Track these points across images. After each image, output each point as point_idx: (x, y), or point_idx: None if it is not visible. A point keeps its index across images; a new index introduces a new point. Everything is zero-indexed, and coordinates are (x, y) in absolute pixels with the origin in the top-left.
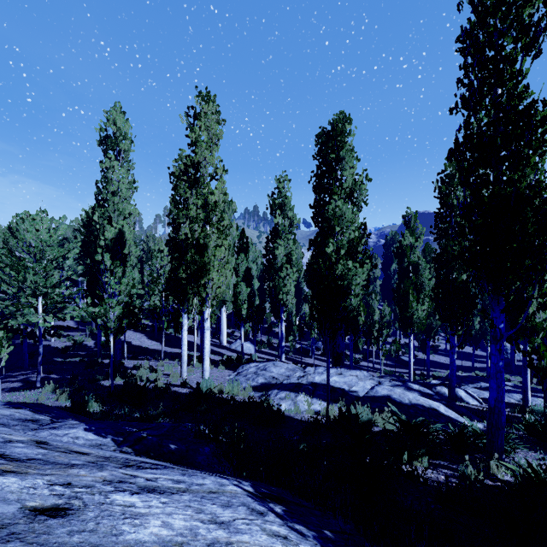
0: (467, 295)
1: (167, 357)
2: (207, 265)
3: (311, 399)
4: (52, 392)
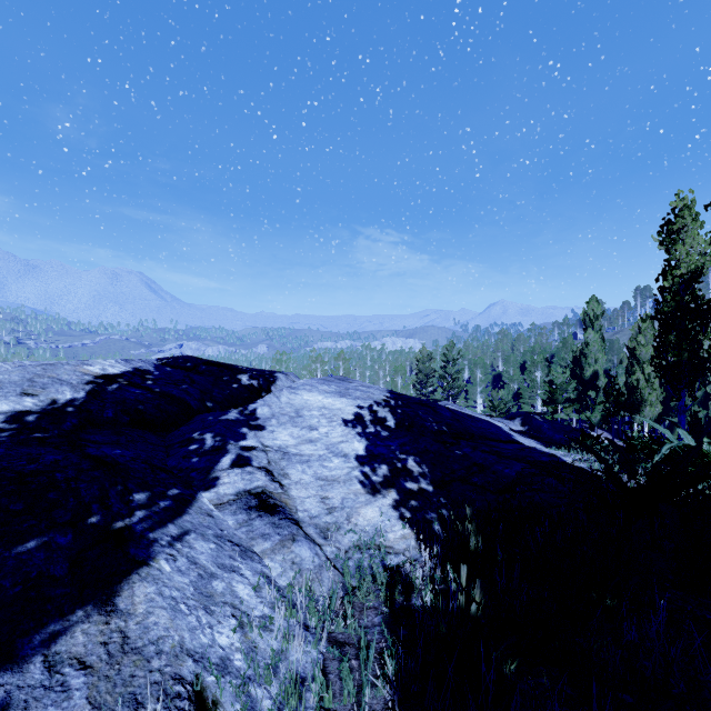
0: None
1: None
2: (643, 402)
3: None
4: None
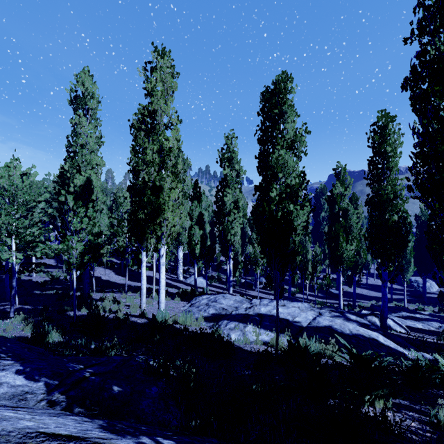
0: (399, 234)
1: (131, 290)
2: (162, 205)
3: (259, 329)
4: (21, 322)
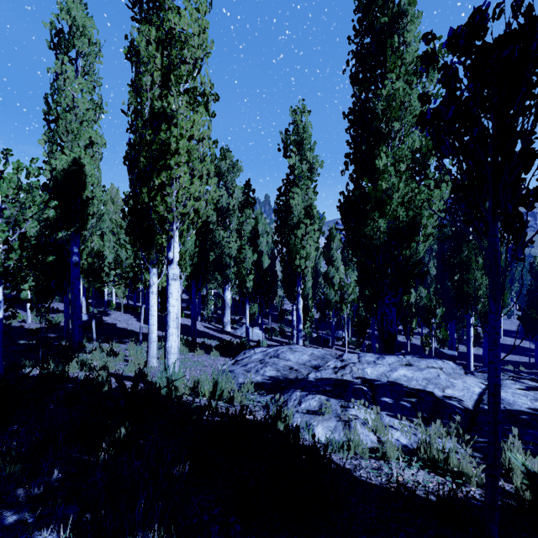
0: None
1: None
2: (165, 147)
3: (376, 415)
4: None
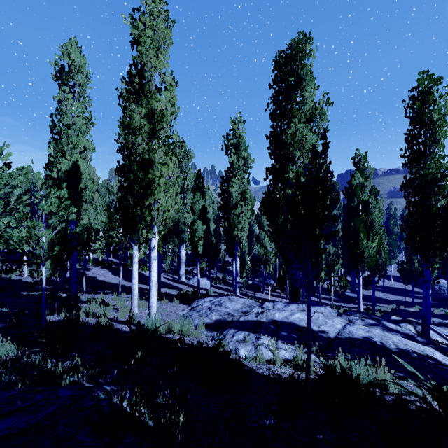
0: None
1: (126, 291)
2: (151, 183)
3: (275, 342)
4: None
